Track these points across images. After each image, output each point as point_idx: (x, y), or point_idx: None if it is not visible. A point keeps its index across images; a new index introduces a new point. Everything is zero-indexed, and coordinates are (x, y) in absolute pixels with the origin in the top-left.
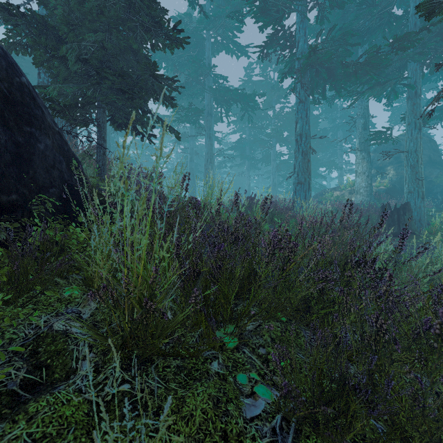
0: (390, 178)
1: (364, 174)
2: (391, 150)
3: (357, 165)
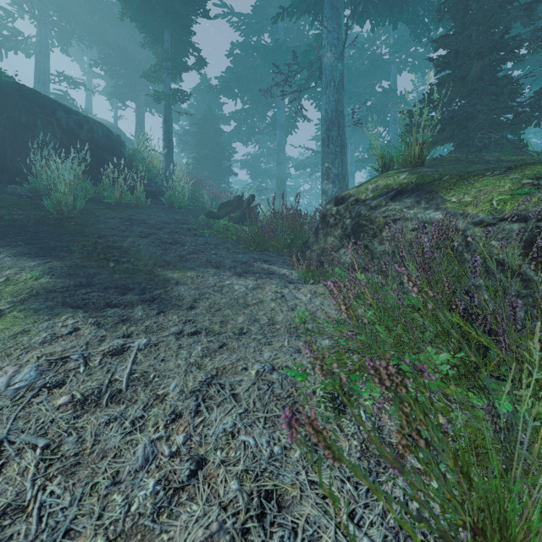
0: None
1: None
2: None
3: None
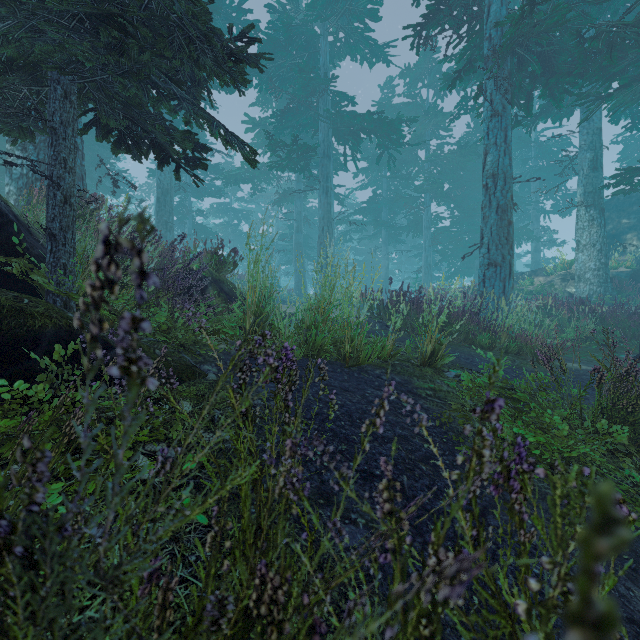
0: (639, 253)
1: (593, 247)
2: (632, 206)
3: (580, 232)
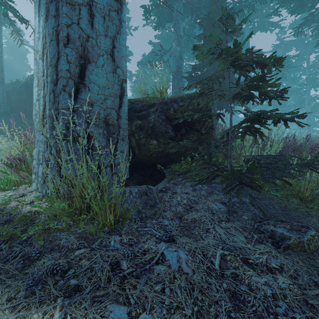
0: None
1: None
2: None
3: None
